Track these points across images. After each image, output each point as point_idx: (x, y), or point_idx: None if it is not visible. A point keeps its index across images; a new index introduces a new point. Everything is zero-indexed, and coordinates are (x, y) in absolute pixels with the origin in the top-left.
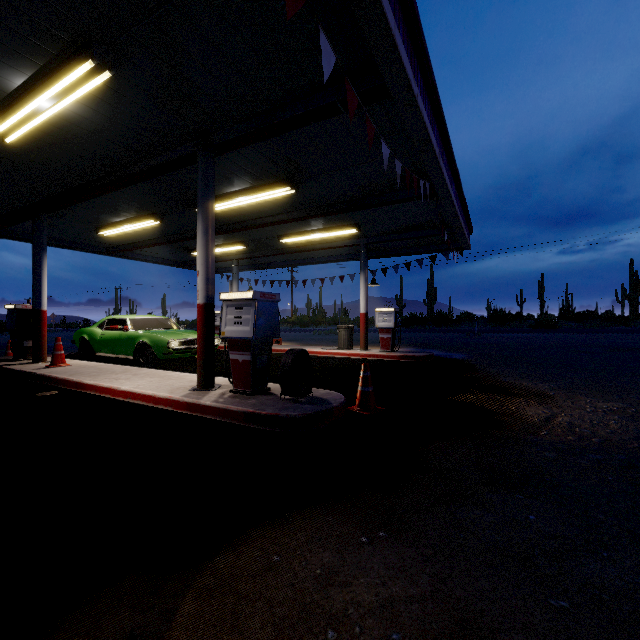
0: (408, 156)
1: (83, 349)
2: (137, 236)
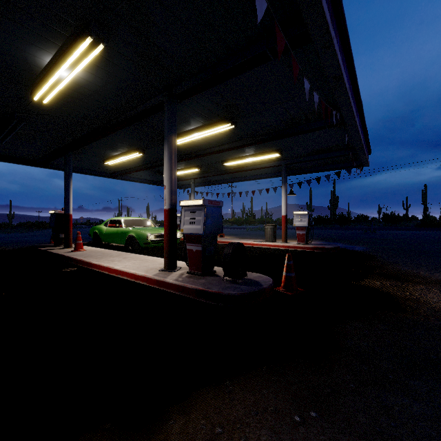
0: (322, 93)
1: (95, 239)
2: (129, 164)
